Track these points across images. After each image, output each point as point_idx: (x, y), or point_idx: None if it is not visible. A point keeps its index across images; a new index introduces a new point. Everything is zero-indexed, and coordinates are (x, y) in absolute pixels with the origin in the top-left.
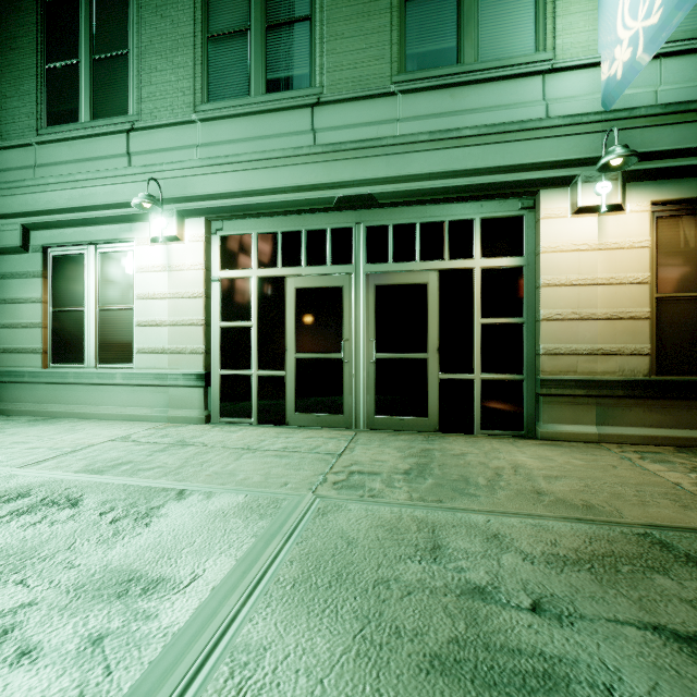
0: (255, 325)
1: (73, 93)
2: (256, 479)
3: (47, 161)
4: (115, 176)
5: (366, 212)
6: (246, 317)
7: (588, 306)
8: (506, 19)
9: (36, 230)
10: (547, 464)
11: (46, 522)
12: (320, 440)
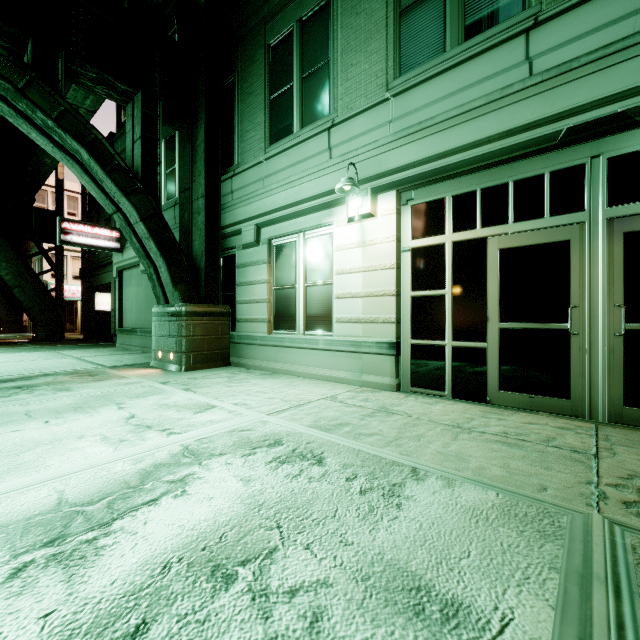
0: (449, 293)
1: (288, 112)
2: (495, 471)
3: (271, 172)
4: (319, 171)
5: (608, 140)
6: (439, 285)
7: None
8: None
9: (264, 227)
10: None
11: (304, 476)
12: (548, 429)
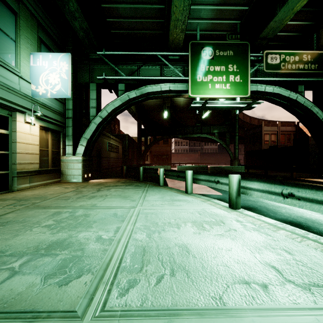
0: None
1: None
2: None
3: None
4: None
5: None
6: None
7: (28, 150)
8: (7, 49)
9: None
10: (37, 192)
11: None
12: None
